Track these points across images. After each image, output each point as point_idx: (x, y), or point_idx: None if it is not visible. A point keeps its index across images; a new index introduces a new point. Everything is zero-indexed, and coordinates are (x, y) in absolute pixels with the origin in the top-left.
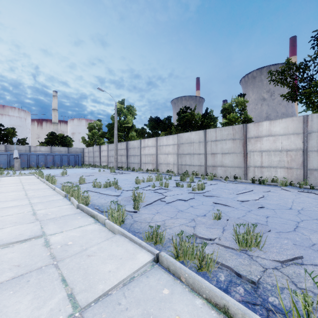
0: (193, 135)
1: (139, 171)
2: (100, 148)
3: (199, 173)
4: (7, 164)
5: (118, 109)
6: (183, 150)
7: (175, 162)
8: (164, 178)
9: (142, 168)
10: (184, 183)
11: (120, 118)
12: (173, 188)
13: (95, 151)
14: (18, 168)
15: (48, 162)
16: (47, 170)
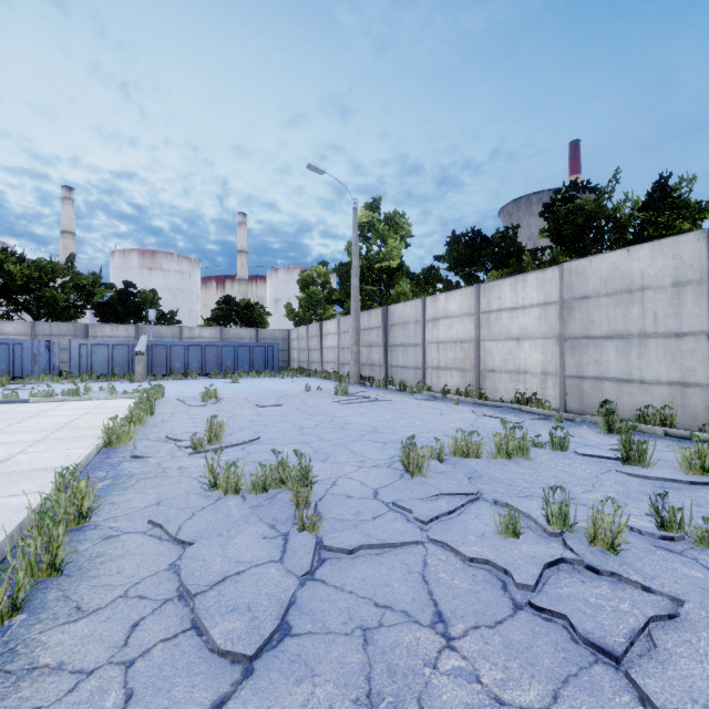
0: (642, 260)
1: (419, 394)
2: (322, 328)
3: (678, 417)
4: (127, 366)
5: (362, 223)
6: (589, 321)
7: (551, 366)
8: (532, 442)
9: (428, 382)
10: (659, 486)
11: (370, 248)
12: (642, 545)
13: (311, 335)
14: (142, 376)
15: (208, 362)
16: (201, 381)
